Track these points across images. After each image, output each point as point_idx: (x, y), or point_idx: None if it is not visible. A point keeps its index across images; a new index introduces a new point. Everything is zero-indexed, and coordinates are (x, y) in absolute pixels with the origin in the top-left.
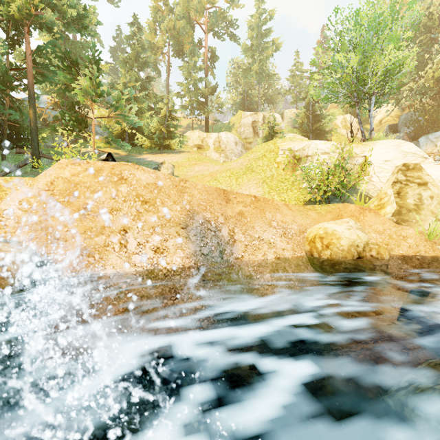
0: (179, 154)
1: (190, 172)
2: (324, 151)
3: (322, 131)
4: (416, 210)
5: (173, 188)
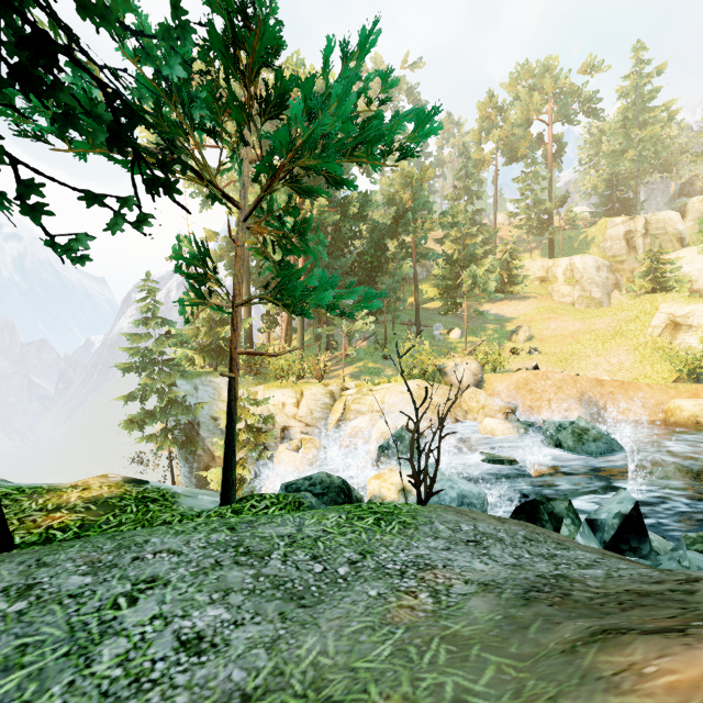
0: (523, 301)
1: (545, 331)
2: None
3: None
4: None
5: (571, 380)
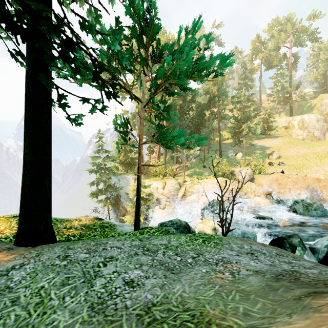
0: (275, 139)
1: (287, 153)
2: None
3: None
4: None
5: (301, 179)
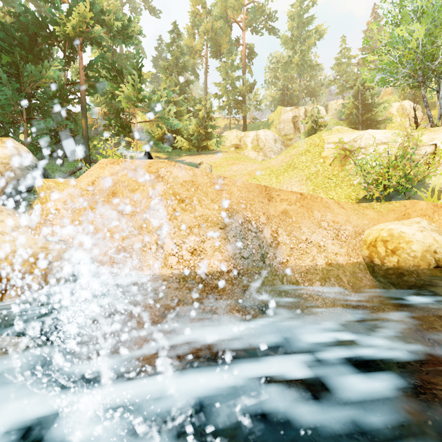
0: (216, 154)
1: (227, 172)
2: (381, 141)
3: (373, 121)
4: None
5: (211, 186)
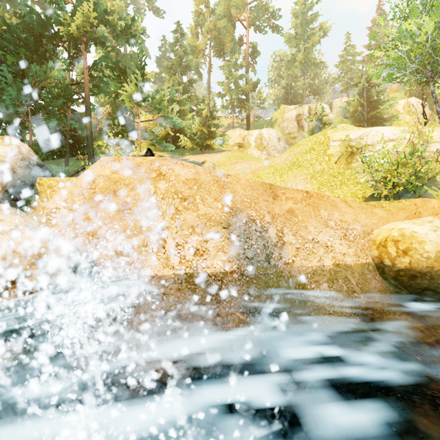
0: (219, 153)
1: (231, 171)
2: (388, 138)
3: (379, 119)
4: None
5: (214, 184)
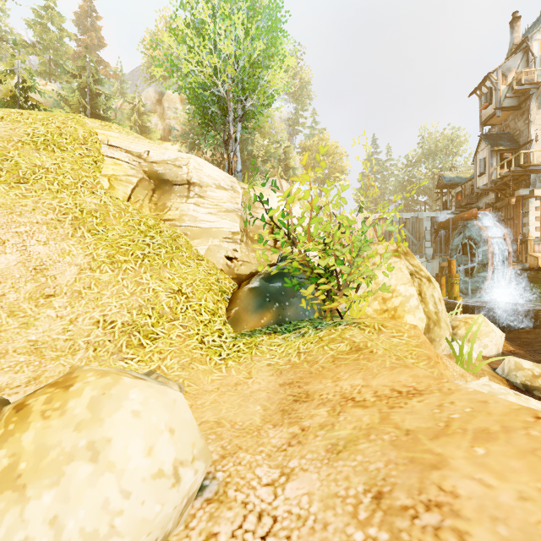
0: None
1: None
2: (220, 183)
3: None
4: (438, 322)
5: None
